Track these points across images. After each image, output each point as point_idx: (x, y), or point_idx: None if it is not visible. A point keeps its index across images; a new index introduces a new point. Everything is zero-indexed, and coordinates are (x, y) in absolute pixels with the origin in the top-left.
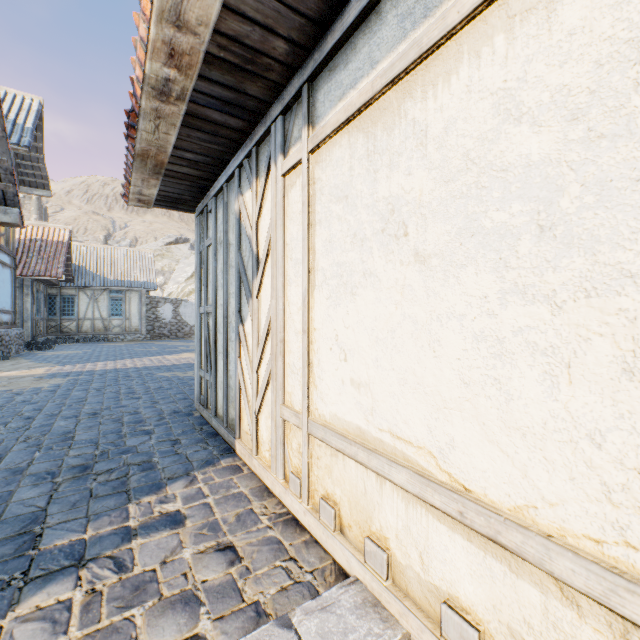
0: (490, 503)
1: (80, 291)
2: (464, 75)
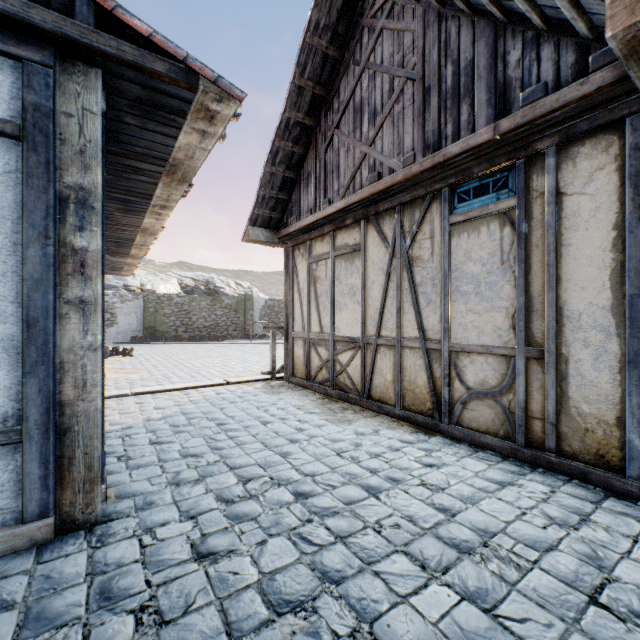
0: None
1: None
2: None
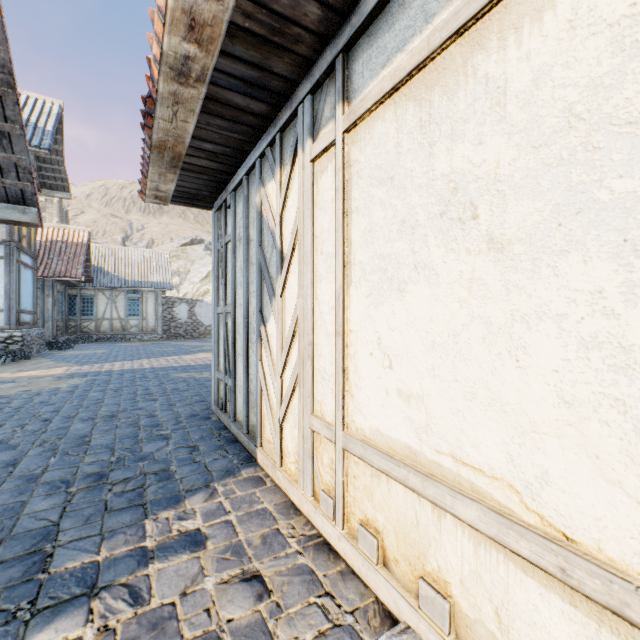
0: (607, 561)
1: (99, 292)
2: (564, 8)
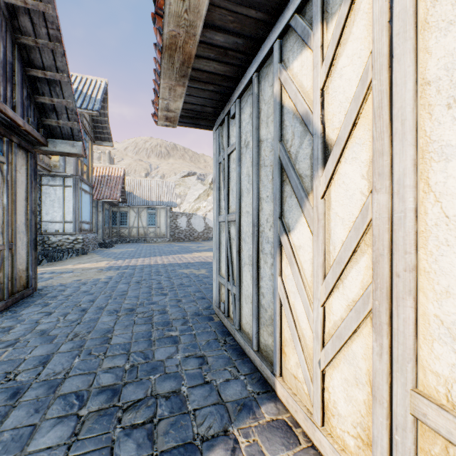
0: None
1: (130, 209)
2: None
